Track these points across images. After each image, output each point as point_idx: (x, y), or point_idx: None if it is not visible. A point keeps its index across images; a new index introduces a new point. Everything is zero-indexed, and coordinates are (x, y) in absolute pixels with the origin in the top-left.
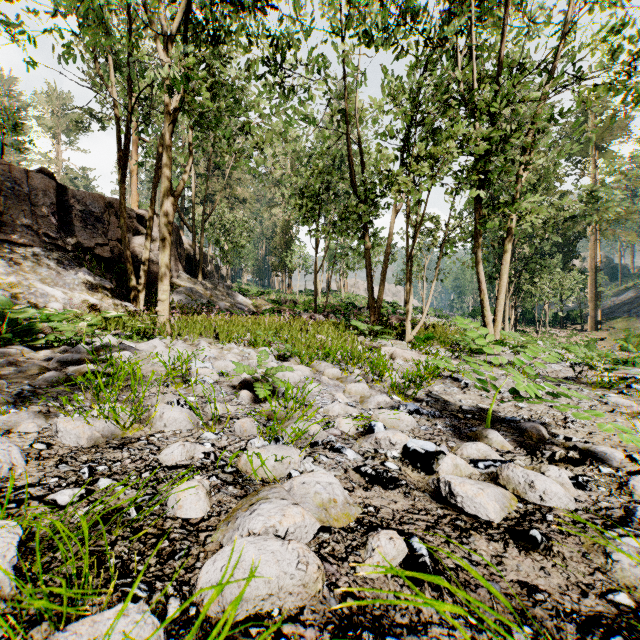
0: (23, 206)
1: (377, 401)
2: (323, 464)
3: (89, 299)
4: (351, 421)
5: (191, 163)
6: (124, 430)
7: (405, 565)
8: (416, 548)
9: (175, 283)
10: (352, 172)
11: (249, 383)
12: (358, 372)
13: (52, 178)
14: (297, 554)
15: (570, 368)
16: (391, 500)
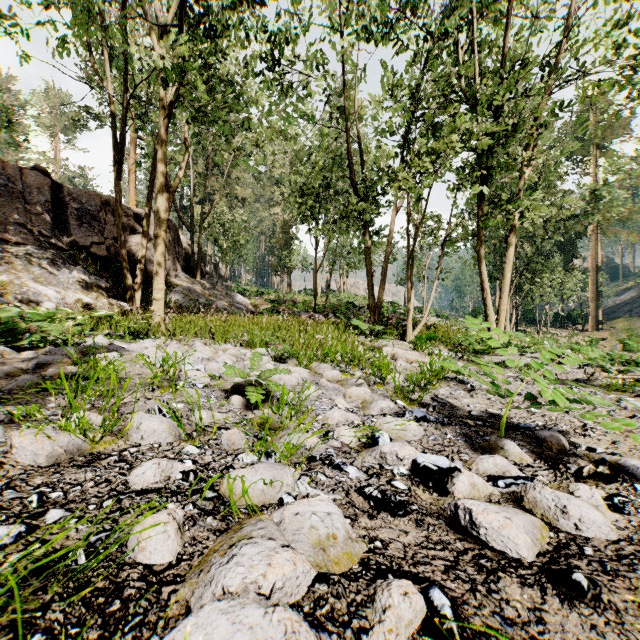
0: (17, 204)
1: (380, 407)
2: (321, 485)
3: (83, 298)
4: (352, 431)
5: (187, 159)
6: (93, 444)
7: (424, 631)
8: (437, 605)
9: (173, 282)
10: (352, 169)
11: (242, 387)
12: (359, 374)
13: (47, 175)
14: (284, 628)
15: (578, 369)
16: (401, 531)
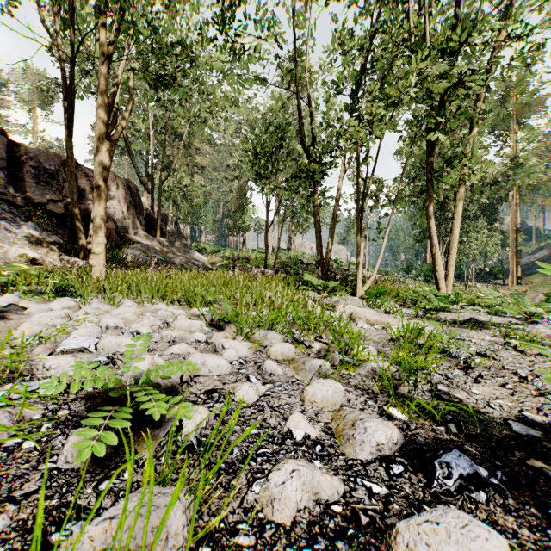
0: None
1: (375, 442)
2: None
3: (28, 253)
4: None
5: (131, 107)
6: None
7: None
8: None
9: (131, 240)
10: (301, 130)
11: (118, 396)
12: (317, 346)
13: (4, 134)
14: None
15: None
16: None
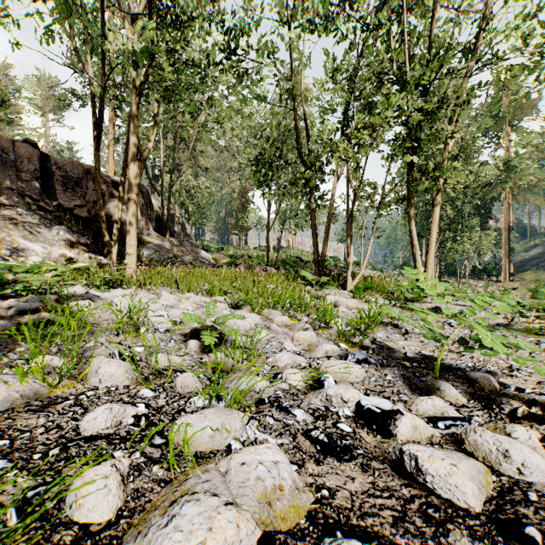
0: (9, 171)
1: (325, 350)
2: (269, 429)
3: (66, 253)
4: (300, 373)
5: (156, 132)
6: (51, 388)
7: None
8: None
9: (145, 240)
10: (299, 142)
11: (199, 332)
12: (305, 319)
13: (36, 147)
14: None
15: (498, 315)
16: (347, 477)
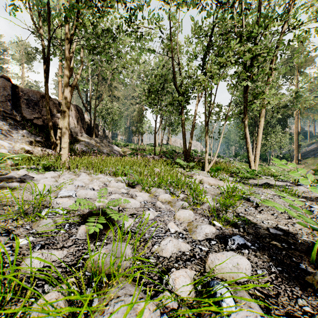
0: None
1: (205, 232)
2: None
3: (25, 147)
4: (188, 277)
5: (82, 68)
6: None
7: None
8: None
9: (79, 139)
10: (174, 78)
11: (94, 214)
12: (182, 196)
13: (9, 81)
14: None
15: None
16: None
